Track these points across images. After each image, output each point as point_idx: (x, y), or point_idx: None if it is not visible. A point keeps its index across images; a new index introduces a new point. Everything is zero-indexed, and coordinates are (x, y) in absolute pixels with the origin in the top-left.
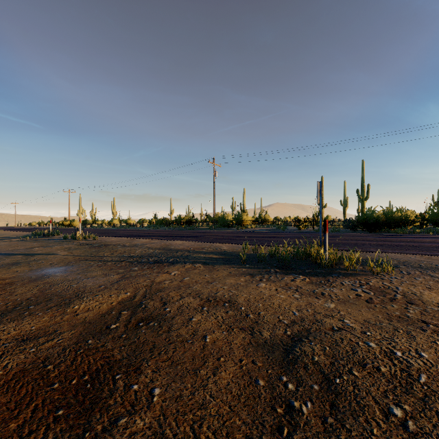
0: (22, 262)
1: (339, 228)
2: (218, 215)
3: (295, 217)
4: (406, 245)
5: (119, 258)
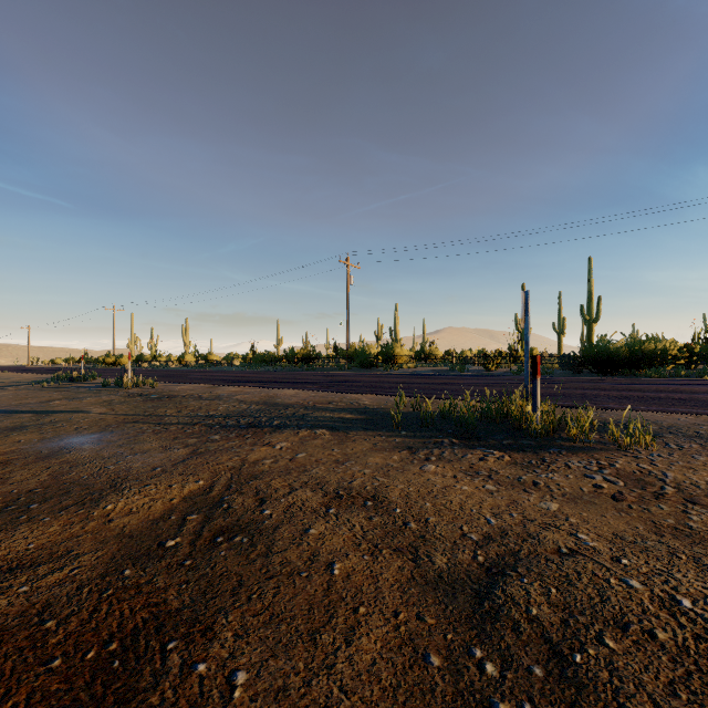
0: (31, 425)
1: (552, 368)
2: (354, 346)
3: (480, 351)
4: (668, 398)
5: (189, 418)
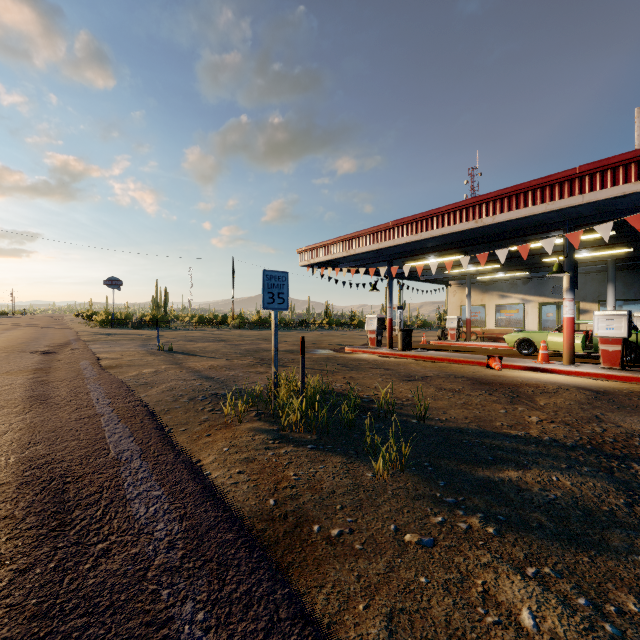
0: None
1: None
2: None
3: None
4: None
5: None
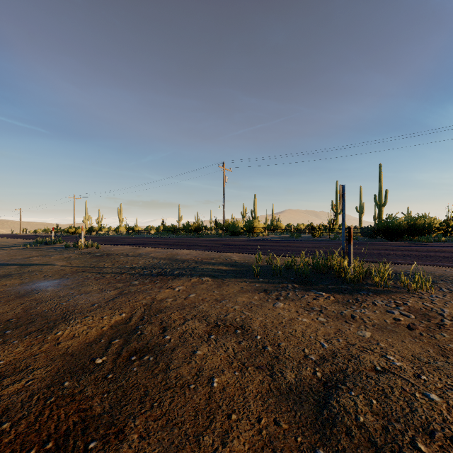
0: (15, 274)
1: (356, 235)
2: (228, 222)
3: (309, 224)
4: (436, 256)
5: (119, 269)
